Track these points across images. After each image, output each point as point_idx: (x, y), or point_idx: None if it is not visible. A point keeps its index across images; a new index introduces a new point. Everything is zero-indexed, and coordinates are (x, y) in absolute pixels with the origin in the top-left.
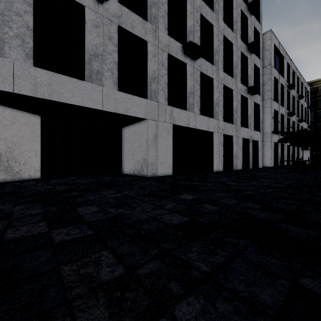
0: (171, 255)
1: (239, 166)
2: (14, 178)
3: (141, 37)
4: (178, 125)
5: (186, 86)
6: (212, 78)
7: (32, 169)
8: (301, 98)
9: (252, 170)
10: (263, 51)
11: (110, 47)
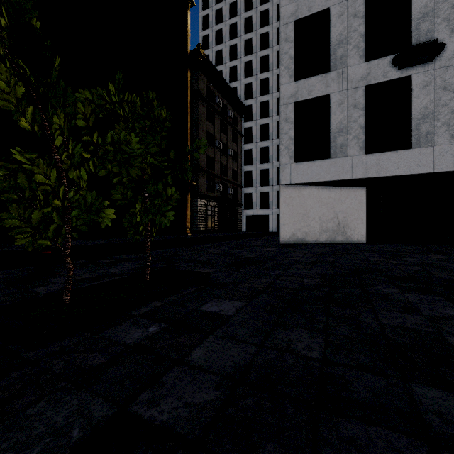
0: (453, 273)
1: None
2: (347, 241)
3: None
4: None
5: None
6: None
7: (359, 234)
8: None
9: None
10: None
11: (445, 97)
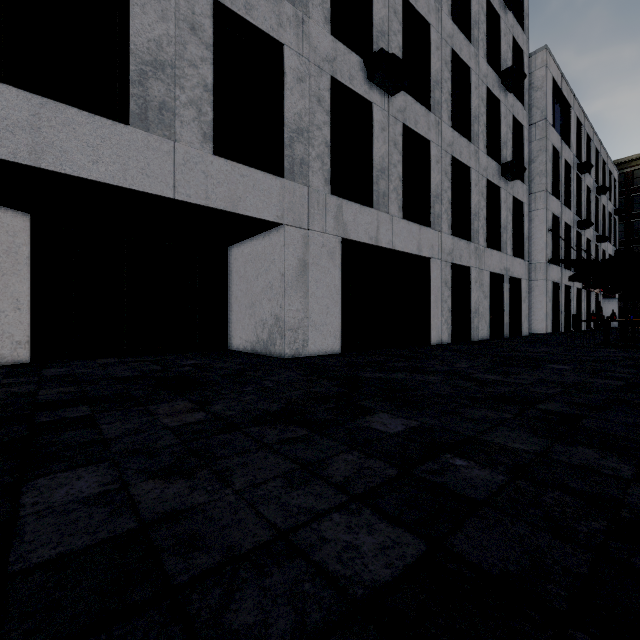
0: None
1: (483, 333)
2: None
3: (270, 34)
4: (354, 241)
5: (373, 154)
6: (427, 140)
7: (6, 340)
8: (603, 193)
9: (511, 342)
10: (529, 91)
11: (194, 49)
